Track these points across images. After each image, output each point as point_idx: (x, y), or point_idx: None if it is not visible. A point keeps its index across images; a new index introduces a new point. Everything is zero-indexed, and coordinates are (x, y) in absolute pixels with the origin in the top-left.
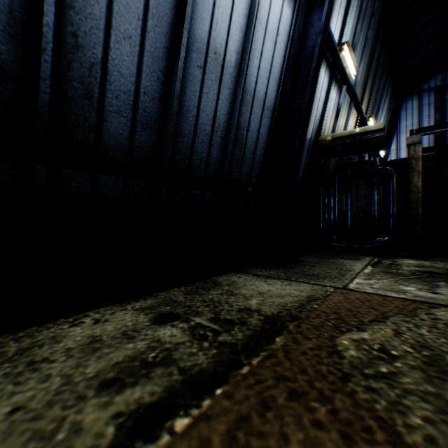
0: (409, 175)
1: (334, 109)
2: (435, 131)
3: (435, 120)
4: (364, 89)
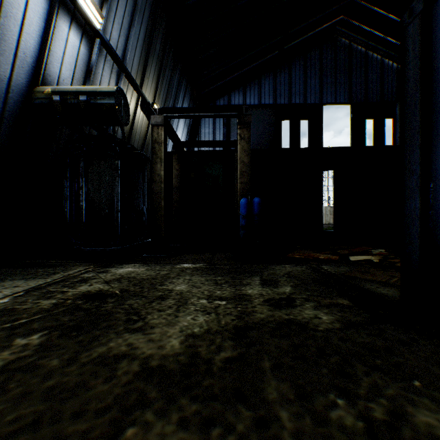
0: (153, 161)
1: (82, 63)
2: (176, 114)
3: (223, 132)
4: (145, 68)
